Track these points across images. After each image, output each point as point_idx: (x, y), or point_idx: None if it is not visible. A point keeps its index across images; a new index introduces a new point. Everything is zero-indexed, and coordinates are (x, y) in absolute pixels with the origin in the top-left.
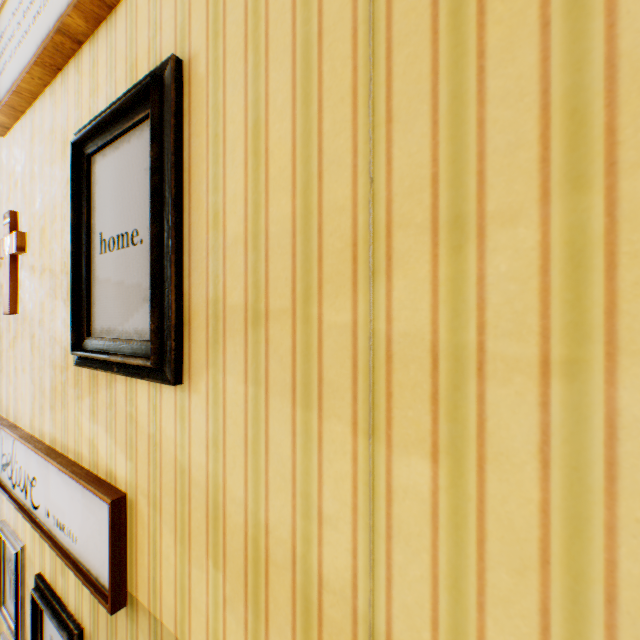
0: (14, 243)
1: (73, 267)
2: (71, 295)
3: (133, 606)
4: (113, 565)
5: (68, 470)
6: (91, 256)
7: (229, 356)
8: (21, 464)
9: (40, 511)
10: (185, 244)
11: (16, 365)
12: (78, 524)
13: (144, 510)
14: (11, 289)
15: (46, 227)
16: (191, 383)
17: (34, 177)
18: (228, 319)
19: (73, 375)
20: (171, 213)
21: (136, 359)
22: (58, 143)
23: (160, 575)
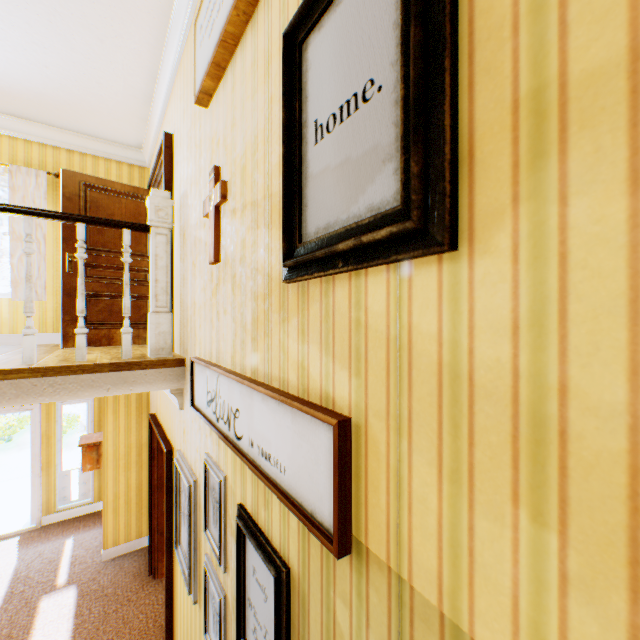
0: (218, 193)
1: (284, 171)
2: (282, 202)
3: (360, 556)
4: (338, 499)
5: (277, 394)
6: (301, 156)
7: (576, 165)
8: (224, 398)
9: (243, 442)
10: (459, 47)
11: (218, 310)
12: (286, 453)
13: (378, 437)
14: (215, 238)
15: (247, 163)
16: (473, 244)
17: (235, 124)
18: (573, 103)
19: (277, 299)
20: (442, 2)
21: (381, 230)
22: (259, 70)
23: (407, 522)
